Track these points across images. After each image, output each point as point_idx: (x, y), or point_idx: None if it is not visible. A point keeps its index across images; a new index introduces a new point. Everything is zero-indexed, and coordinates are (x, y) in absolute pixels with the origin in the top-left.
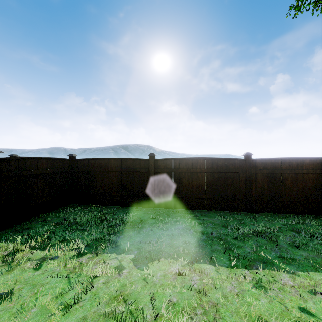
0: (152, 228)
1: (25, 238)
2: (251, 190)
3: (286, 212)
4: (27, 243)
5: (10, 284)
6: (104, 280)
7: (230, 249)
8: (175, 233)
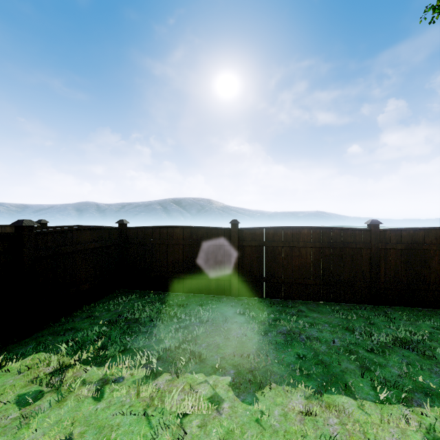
0: (244, 330)
1: (70, 345)
2: (379, 273)
3: (431, 305)
4: (76, 355)
5: (66, 425)
6: (199, 421)
7: (368, 369)
8: (279, 339)
